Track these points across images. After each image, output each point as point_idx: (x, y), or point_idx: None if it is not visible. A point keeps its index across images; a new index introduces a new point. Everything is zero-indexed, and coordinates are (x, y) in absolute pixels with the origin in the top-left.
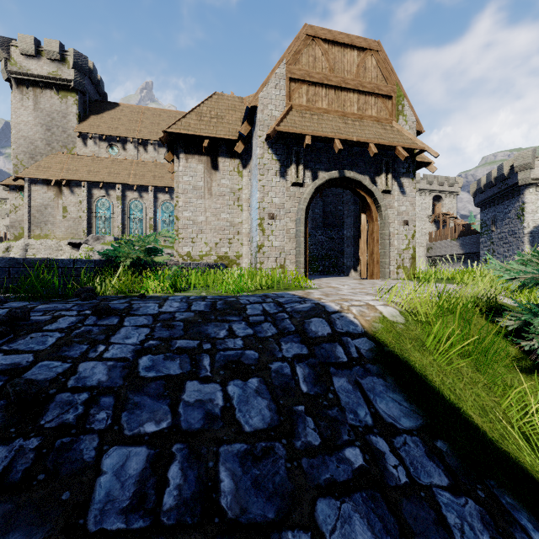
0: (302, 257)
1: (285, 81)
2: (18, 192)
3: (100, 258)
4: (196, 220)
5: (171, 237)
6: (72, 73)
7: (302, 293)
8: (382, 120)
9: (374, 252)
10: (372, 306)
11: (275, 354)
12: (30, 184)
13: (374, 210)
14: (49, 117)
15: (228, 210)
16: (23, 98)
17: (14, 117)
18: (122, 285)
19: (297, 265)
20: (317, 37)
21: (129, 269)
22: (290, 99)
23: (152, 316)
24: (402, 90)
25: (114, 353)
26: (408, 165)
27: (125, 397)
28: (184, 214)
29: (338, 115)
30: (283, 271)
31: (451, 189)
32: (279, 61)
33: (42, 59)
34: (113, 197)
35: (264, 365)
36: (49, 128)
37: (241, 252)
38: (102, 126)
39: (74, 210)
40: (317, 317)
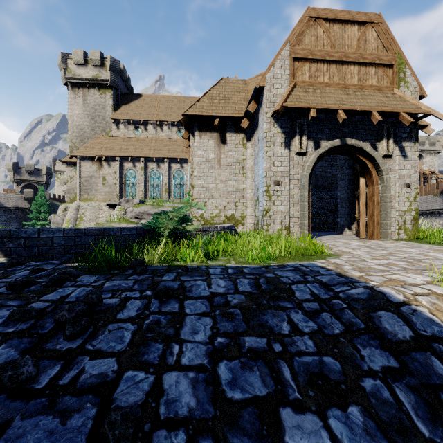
0: (306, 219)
1: (290, 61)
2: (73, 166)
3: (131, 218)
4: (208, 187)
5: (200, 208)
6: (108, 74)
7: (332, 266)
8: (383, 88)
9: (374, 214)
10: (441, 296)
11: (359, 365)
12: (81, 160)
13: (374, 175)
14: (93, 109)
15: (234, 177)
16: (75, 96)
17: (70, 111)
18: (165, 255)
19: (301, 227)
20: (319, 18)
21: (166, 238)
22: (293, 77)
23: (206, 299)
24: (404, 57)
25: (190, 357)
26: (410, 129)
27: (223, 438)
28: (198, 182)
29: (340, 87)
30: (287, 232)
31: (432, 148)
32: (284, 44)
33: (88, 66)
34: (138, 168)
35: (354, 383)
36: (93, 117)
37: (245, 213)
38: (130, 113)
39: (110, 179)
40: (384, 310)
